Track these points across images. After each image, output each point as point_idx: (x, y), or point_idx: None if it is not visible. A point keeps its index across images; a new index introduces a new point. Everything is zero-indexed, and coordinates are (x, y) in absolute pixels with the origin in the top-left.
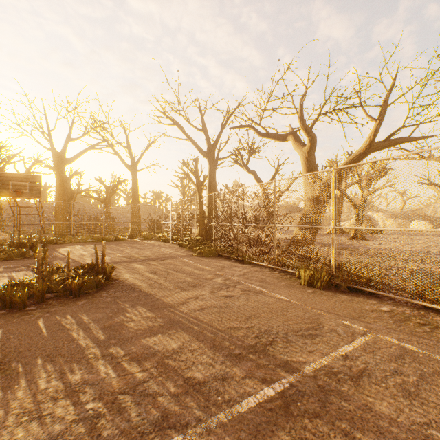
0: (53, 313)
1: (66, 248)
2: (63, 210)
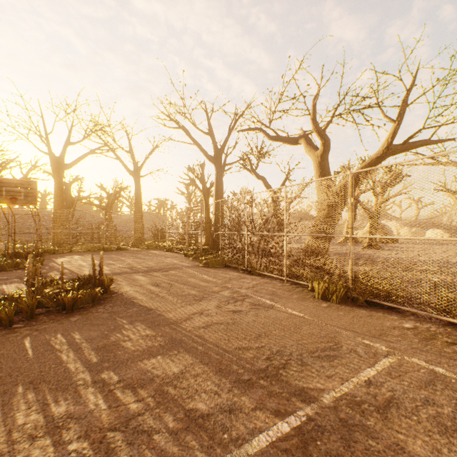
0: (43, 331)
1: (64, 258)
2: (62, 217)
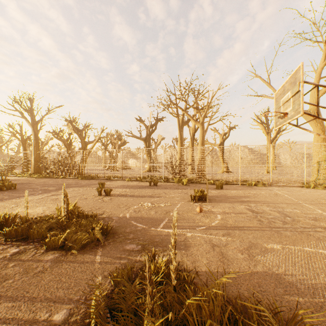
0: None
1: None
2: None
